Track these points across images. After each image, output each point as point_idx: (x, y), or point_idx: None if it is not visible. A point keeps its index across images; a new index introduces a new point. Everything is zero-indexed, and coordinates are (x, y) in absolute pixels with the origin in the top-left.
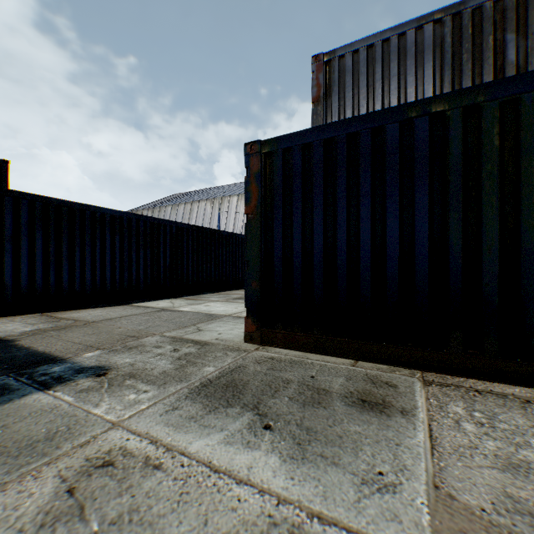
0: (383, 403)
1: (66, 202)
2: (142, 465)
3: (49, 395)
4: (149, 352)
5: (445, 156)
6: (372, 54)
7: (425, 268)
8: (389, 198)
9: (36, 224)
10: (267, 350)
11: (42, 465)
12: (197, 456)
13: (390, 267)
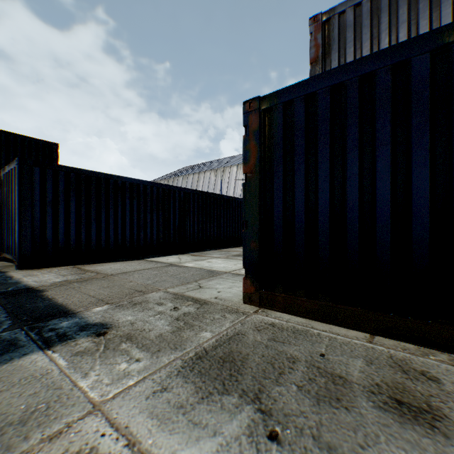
0: (429, 409)
1: (94, 172)
2: None
3: (46, 357)
4: (151, 309)
5: None
6: (376, 4)
7: None
8: (415, 144)
9: (70, 191)
10: (267, 314)
11: None
12: None
13: (416, 227)
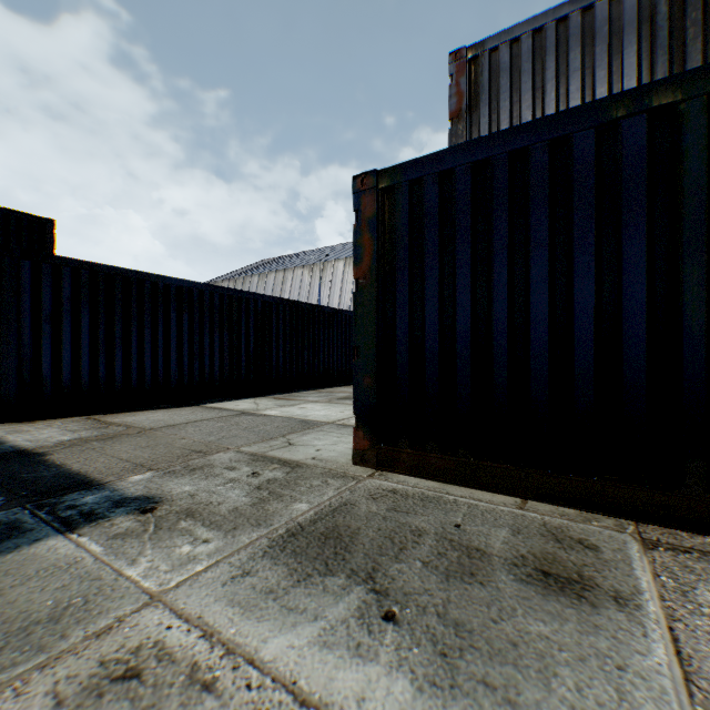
0: (579, 579)
1: (119, 270)
2: (184, 682)
3: (70, 542)
4: (218, 476)
5: (676, 176)
6: (540, 42)
7: (641, 357)
8: (578, 247)
9: (81, 298)
10: (386, 478)
11: (33, 670)
12: (273, 669)
13: (579, 355)
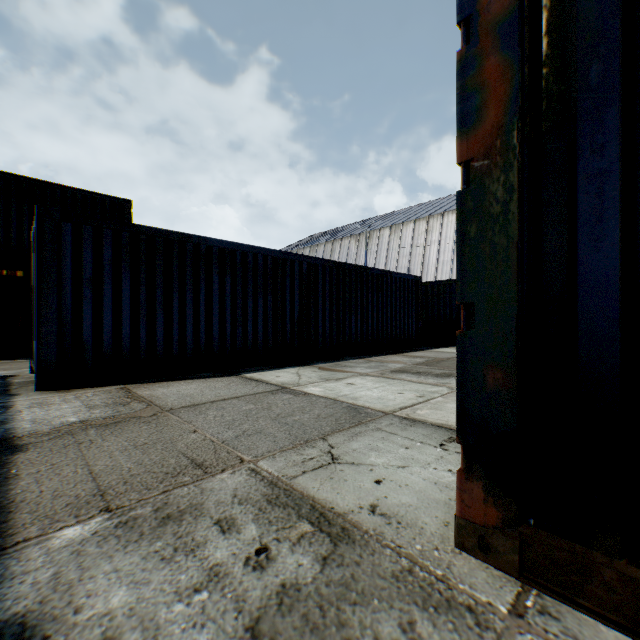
0: None
1: (160, 231)
2: None
3: None
4: (194, 553)
5: None
6: None
7: None
8: None
9: (122, 261)
10: (568, 638)
11: None
12: None
13: None
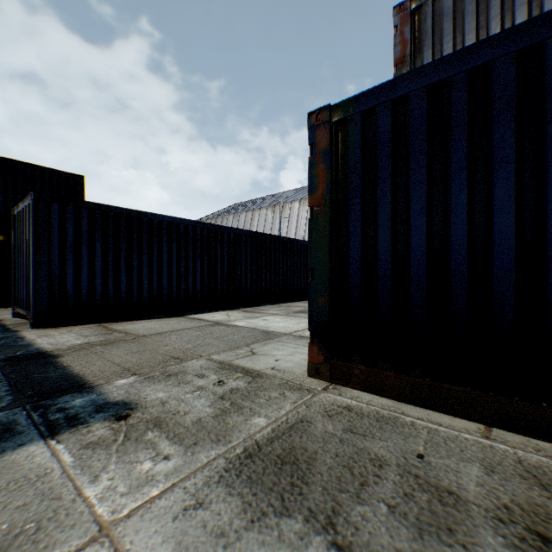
0: None
1: (124, 210)
2: None
3: (48, 449)
4: (189, 383)
5: None
6: None
7: None
8: (551, 161)
9: (96, 232)
10: (340, 393)
11: None
12: None
13: None
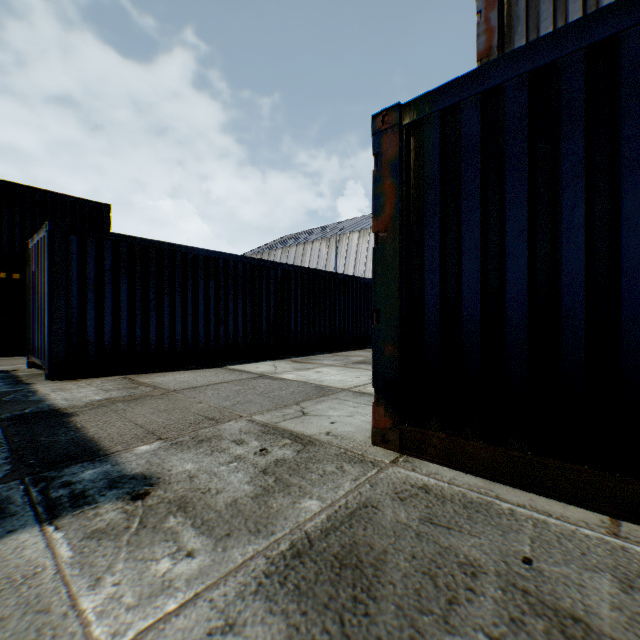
0: None
1: (153, 242)
2: None
3: (42, 538)
4: (224, 452)
5: None
6: None
7: None
8: None
9: (120, 269)
10: (413, 467)
11: None
12: None
13: None
